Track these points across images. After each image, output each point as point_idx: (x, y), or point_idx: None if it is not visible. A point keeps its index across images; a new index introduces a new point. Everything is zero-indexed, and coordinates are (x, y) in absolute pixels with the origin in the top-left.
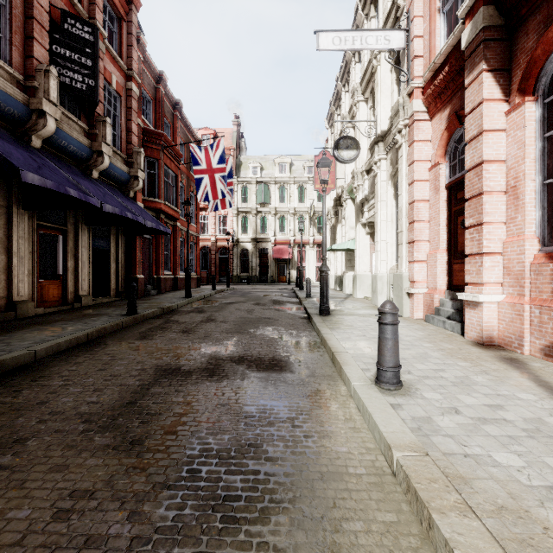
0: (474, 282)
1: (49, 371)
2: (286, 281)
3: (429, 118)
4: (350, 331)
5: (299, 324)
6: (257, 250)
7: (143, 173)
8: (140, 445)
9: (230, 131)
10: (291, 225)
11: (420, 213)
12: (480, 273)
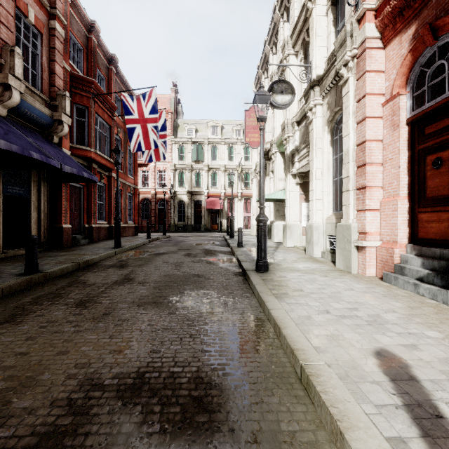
0: None
1: None
2: (217, 229)
3: (382, 46)
4: (304, 301)
5: (234, 285)
6: (192, 201)
7: (68, 118)
8: None
9: (168, 97)
10: (222, 180)
11: (372, 155)
12: None
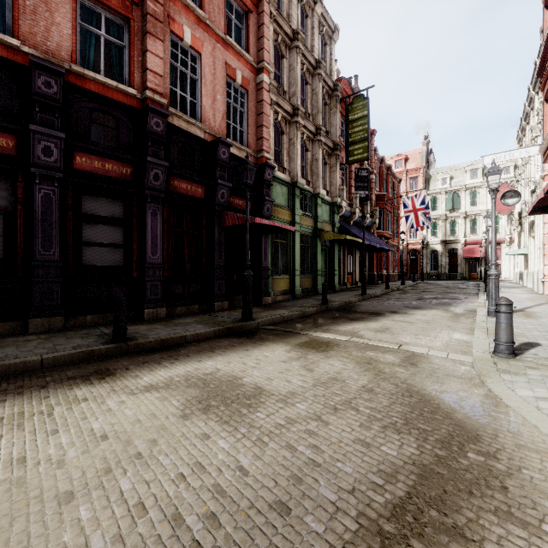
0: None
1: (387, 297)
2: (477, 277)
3: None
4: None
5: (471, 294)
6: (446, 250)
7: (377, 219)
8: (426, 302)
9: (419, 152)
10: (483, 226)
11: (547, 240)
12: None
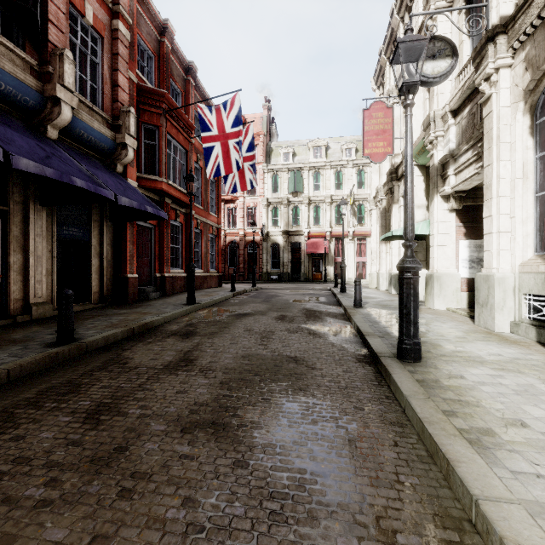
0: None
1: None
2: (321, 278)
3: None
4: None
5: (360, 386)
6: (288, 244)
7: (133, 140)
8: None
9: (259, 116)
10: (327, 216)
11: None
12: None
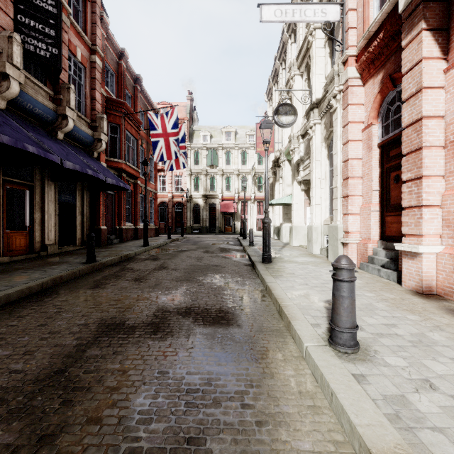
0: (412, 234)
1: None
2: (231, 231)
3: (362, 84)
4: (292, 279)
5: (244, 271)
6: (207, 204)
7: (105, 136)
8: (50, 444)
9: (184, 105)
10: (236, 184)
11: (354, 170)
12: (420, 225)
